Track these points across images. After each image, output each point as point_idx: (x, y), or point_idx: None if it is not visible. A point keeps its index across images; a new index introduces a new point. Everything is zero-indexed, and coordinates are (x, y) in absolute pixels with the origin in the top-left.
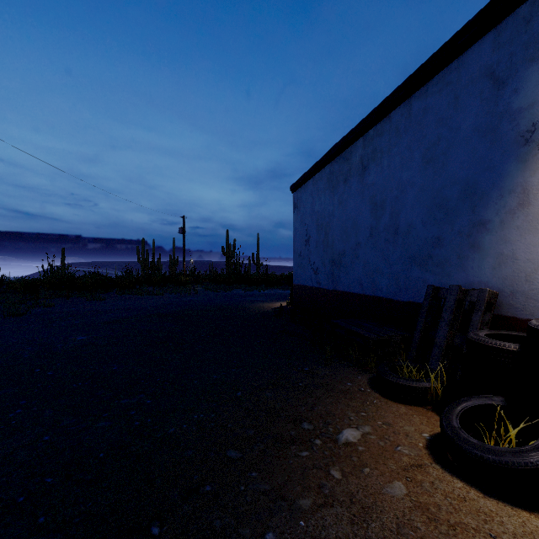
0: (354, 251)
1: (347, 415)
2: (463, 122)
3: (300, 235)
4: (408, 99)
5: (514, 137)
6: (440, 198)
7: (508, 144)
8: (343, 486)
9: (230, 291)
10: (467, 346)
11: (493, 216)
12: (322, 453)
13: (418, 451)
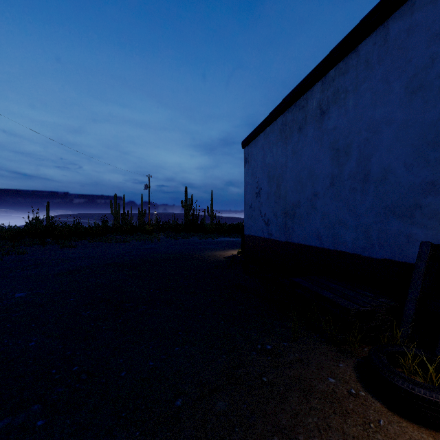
0: (311, 202)
1: None
2: None
3: (250, 188)
4: (384, 23)
5: None
6: (435, 133)
7: None
8: None
9: (187, 239)
10: None
11: None
12: None
13: None
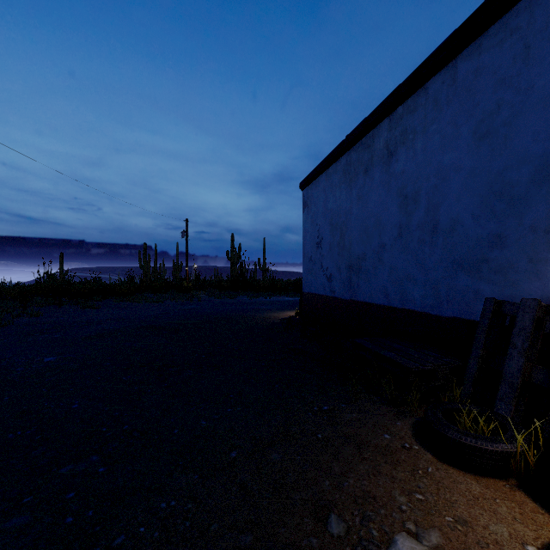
0: (378, 254)
1: (395, 500)
2: (538, 78)
3: (310, 237)
4: (452, 61)
5: None
6: (501, 183)
7: None
8: None
9: (234, 298)
10: None
11: None
12: None
13: None
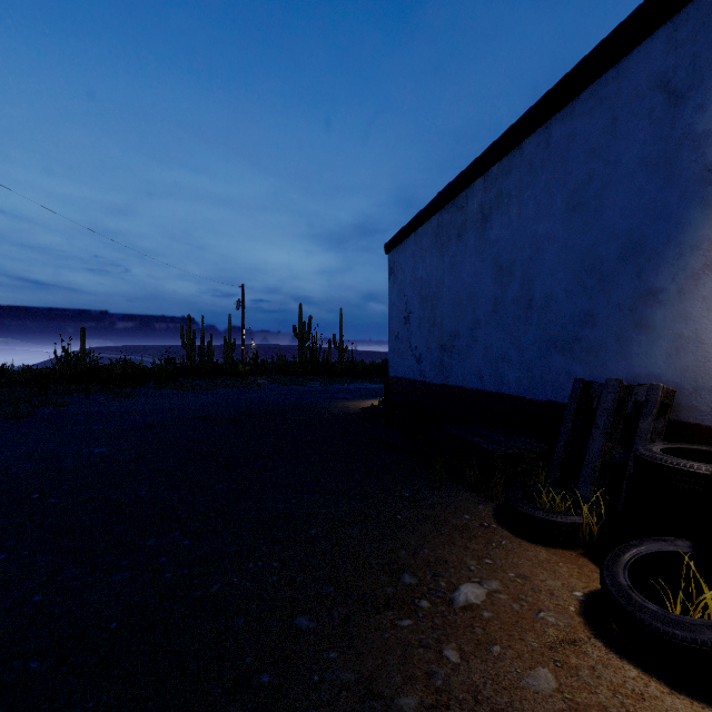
0: (472, 331)
1: (465, 563)
2: (625, 153)
3: (397, 310)
4: (547, 123)
5: (699, 172)
6: (592, 258)
7: (689, 182)
8: (462, 675)
9: (304, 385)
10: (636, 466)
11: (668, 282)
12: (432, 622)
13: (570, 619)
